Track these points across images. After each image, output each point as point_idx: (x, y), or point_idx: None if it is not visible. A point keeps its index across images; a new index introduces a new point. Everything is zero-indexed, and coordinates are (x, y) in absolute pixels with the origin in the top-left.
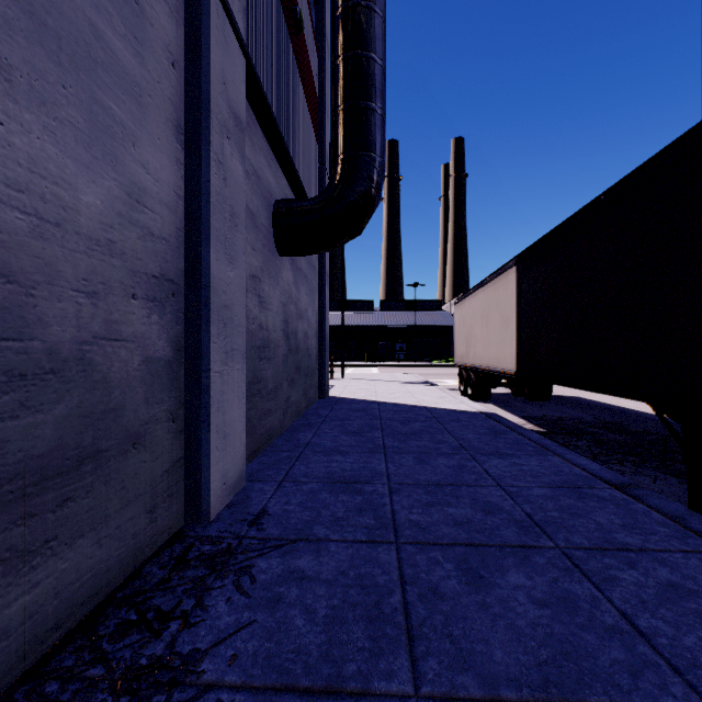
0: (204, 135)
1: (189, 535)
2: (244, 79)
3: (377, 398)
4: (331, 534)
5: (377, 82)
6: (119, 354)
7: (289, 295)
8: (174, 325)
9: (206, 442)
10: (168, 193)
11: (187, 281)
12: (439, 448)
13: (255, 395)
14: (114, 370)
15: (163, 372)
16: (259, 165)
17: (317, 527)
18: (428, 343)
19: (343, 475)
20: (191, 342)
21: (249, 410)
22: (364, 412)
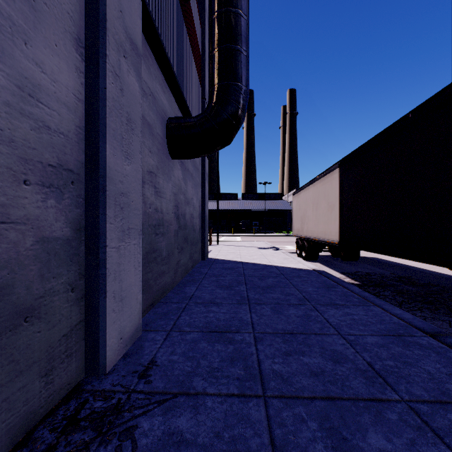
0: (101, 49)
1: (85, 390)
2: (139, 15)
3: (241, 259)
4: (208, 387)
5: (243, 31)
6: (6, 236)
7: (179, 187)
8: (74, 208)
9: (103, 307)
10: (66, 94)
11: (86, 171)
12: (288, 299)
13: (151, 262)
14: (0, 251)
15: (61, 249)
16: (155, 89)
17: (196, 378)
18: (273, 221)
19: (218, 325)
20: (90, 223)
21: (146, 274)
22: (233, 270)
